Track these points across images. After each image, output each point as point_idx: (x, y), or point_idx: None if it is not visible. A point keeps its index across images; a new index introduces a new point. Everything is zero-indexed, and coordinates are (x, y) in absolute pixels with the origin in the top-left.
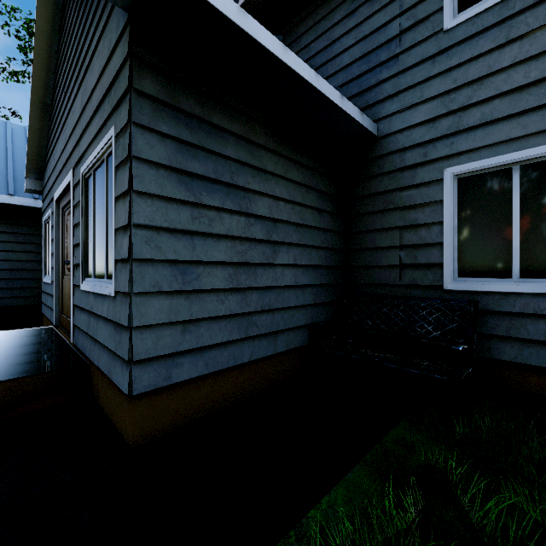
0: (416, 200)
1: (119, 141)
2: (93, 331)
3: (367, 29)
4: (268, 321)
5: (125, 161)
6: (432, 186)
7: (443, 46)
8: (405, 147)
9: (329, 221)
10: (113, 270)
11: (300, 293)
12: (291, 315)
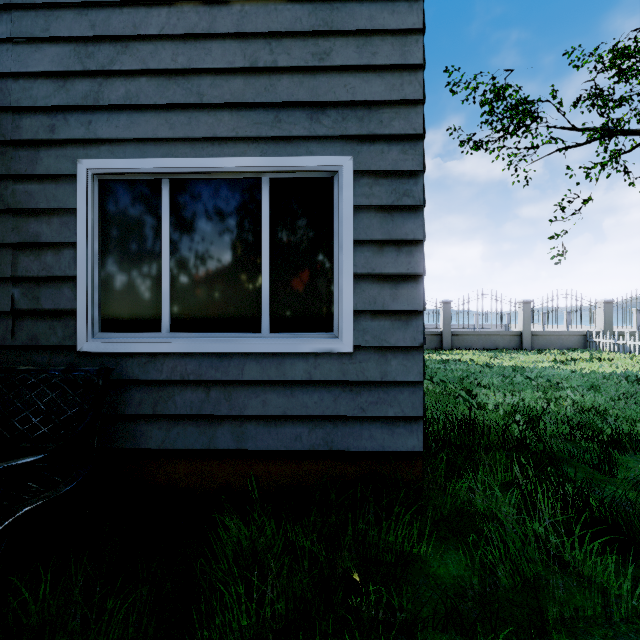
0: (39, 202)
1: None
2: None
3: None
4: None
5: None
6: (64, 183)
7: None
8: (22, 106)
9: None
10: None
11: None
12: None
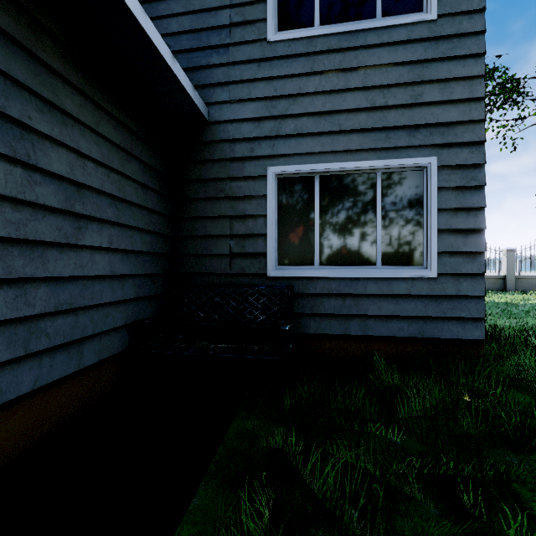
0: (245, 192)
1: None
2: None
3: (197, 4)
4: (67, 325)
5: None
6: (258, 181)
7: (267, 54)
8: (235, 138)
9: (156, 201)
10: None
11: (118, 285)
12: (105, 314)
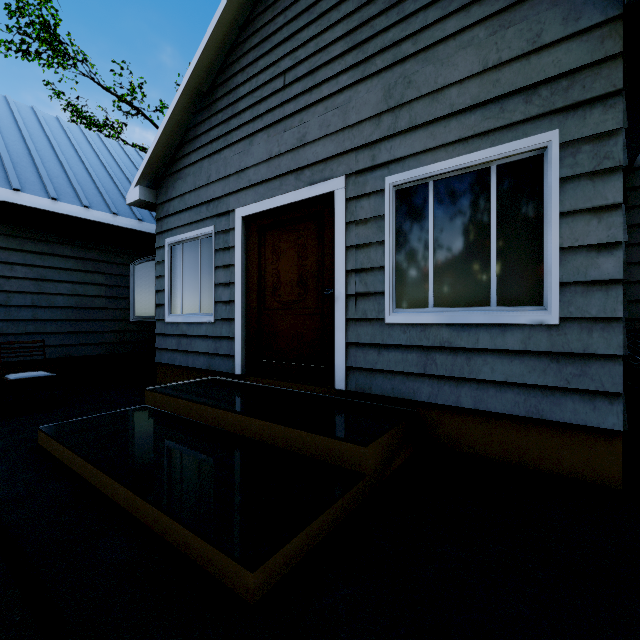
0: None
1: (573, 148)
2: (453, 369)
3: None
4: None
5: (603, 171)
6: None
7: None
8: None
9: None
10: (553, 294)
11: None
12: None
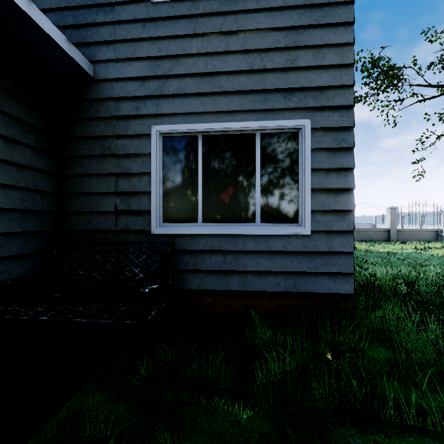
0: (130, 150)
1: None
2: None
3: None
4: None
5: None
6: (143, 139)
7: (151, 15)
8: (120, 96)
9: (30, 156)
10: None
11: None
12: None
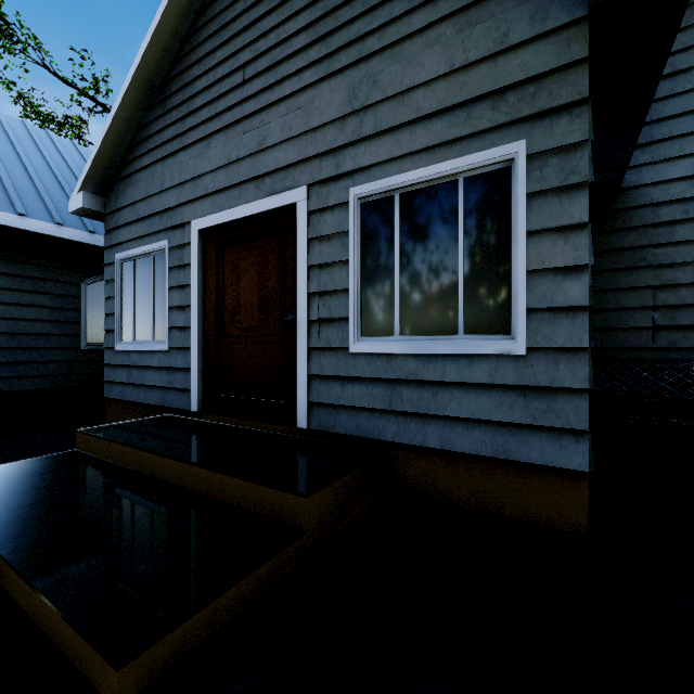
0: (675, 259)
1: (540, 160)
2: (419, 405)
3: None
4: None
5: (569, 187)
6: None
7: None
8: (660, 201)
9: None
10: (520, 321)
11: None
12: None
